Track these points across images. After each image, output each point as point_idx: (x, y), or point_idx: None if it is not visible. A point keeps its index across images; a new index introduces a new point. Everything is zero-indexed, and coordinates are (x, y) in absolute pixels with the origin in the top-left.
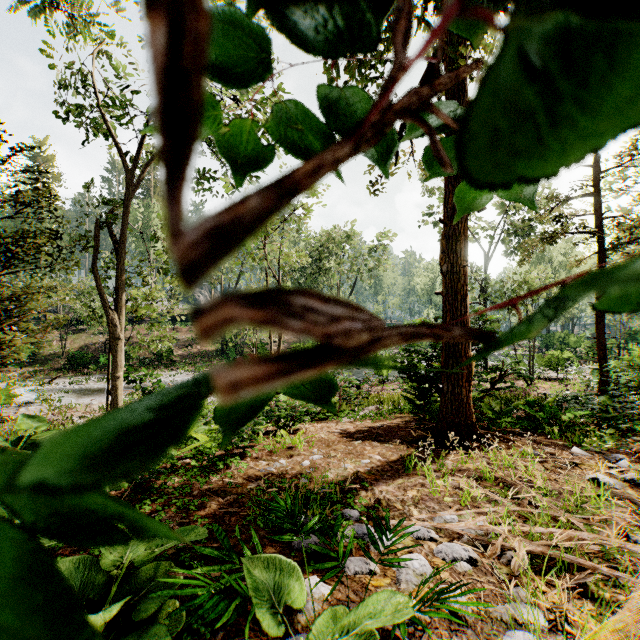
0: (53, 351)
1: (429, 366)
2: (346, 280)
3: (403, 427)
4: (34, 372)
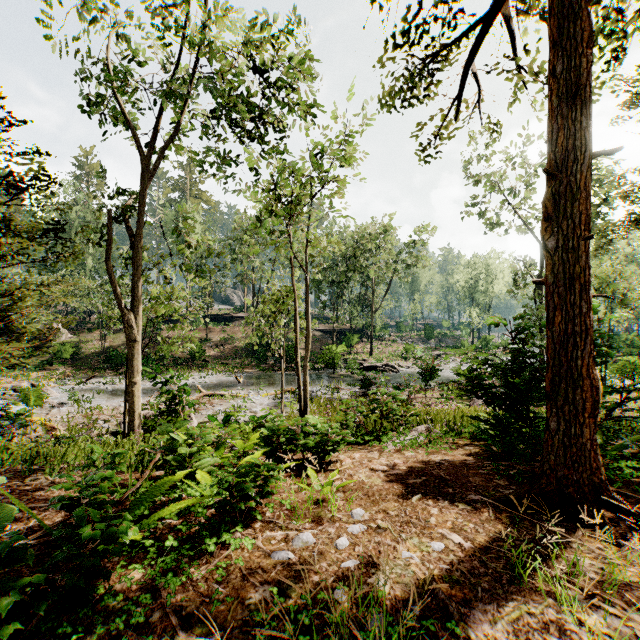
0: (94, 350)
1: (507, 383)
2: (381, 278)
3: (473, 467)
4: (75, 371)
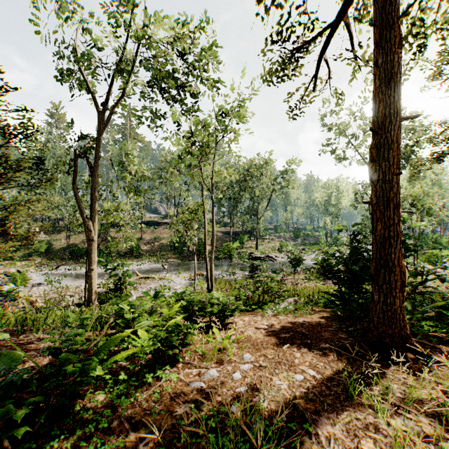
0: (61, 246)
1: (347, 269)
2: (263, 195)
3: (325, 326)
4: (48, 261)
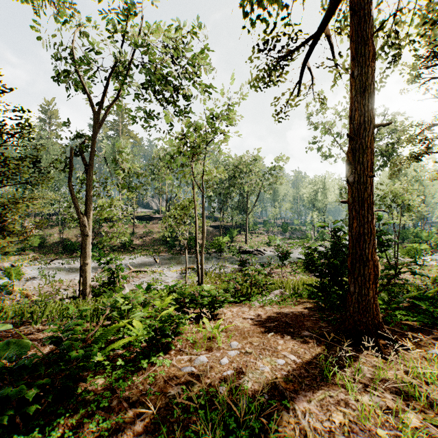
0: (54, 241)
1: (329, 263)
2: (253, 191)
3: (307, 316)
4: (41, 255)
